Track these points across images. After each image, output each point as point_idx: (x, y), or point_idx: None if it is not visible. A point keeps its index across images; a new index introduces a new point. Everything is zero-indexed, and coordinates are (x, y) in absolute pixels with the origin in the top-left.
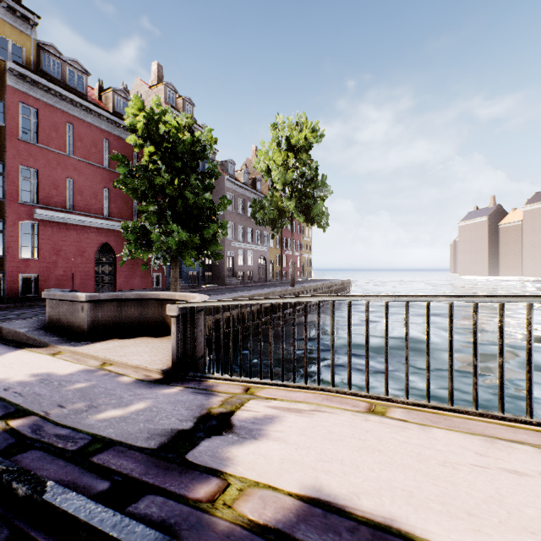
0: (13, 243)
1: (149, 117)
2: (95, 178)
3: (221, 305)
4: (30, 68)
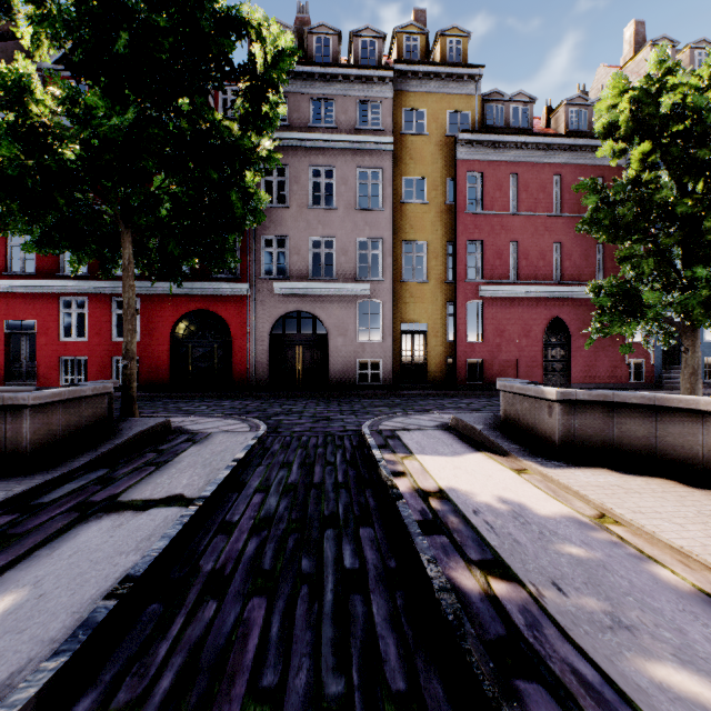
0: (460, 326)
1: (639, 94)
2: (542, 233)
3: None
4: (474, 130)
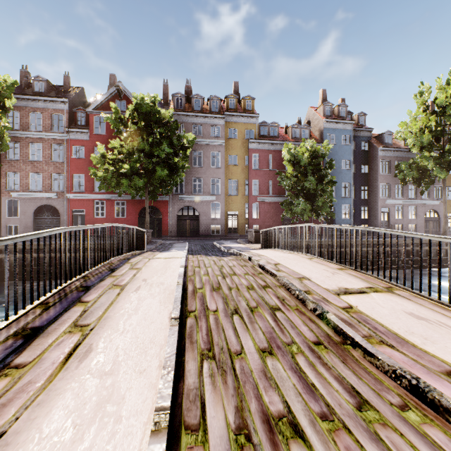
0: (250, 212)
1: (288, 152)
2: None
3: (267, 230)
4: (255, 139)
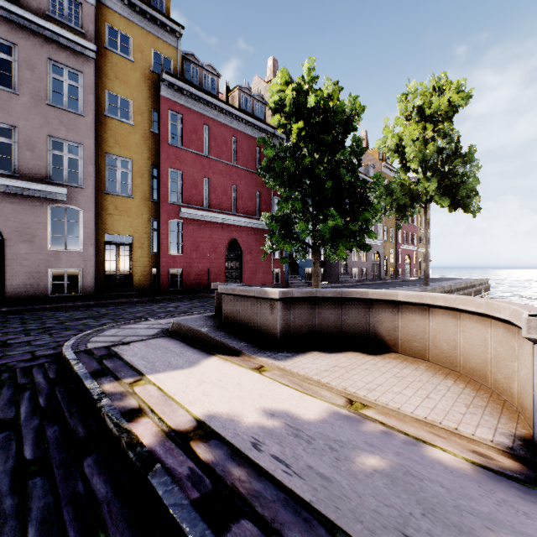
0: (164, 241)
1: (298, 87)
2: (225, 176)
3: None
4: (177, 76)
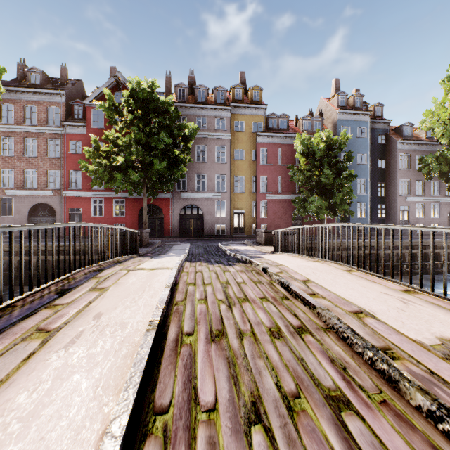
0: (258, 211)
1: (302, 143)
2: None
3: (281, 230)
4: (263, 131)
